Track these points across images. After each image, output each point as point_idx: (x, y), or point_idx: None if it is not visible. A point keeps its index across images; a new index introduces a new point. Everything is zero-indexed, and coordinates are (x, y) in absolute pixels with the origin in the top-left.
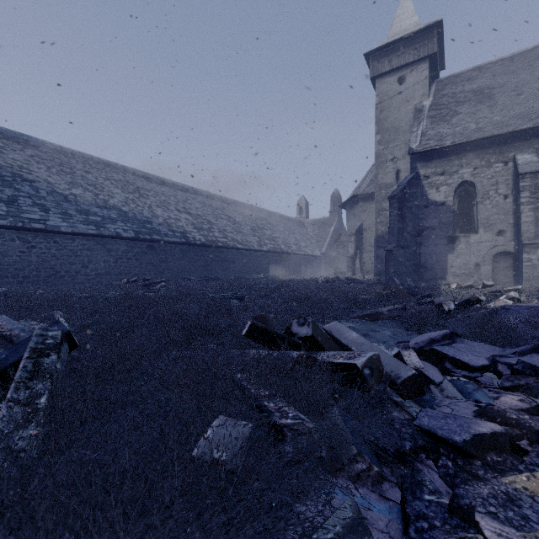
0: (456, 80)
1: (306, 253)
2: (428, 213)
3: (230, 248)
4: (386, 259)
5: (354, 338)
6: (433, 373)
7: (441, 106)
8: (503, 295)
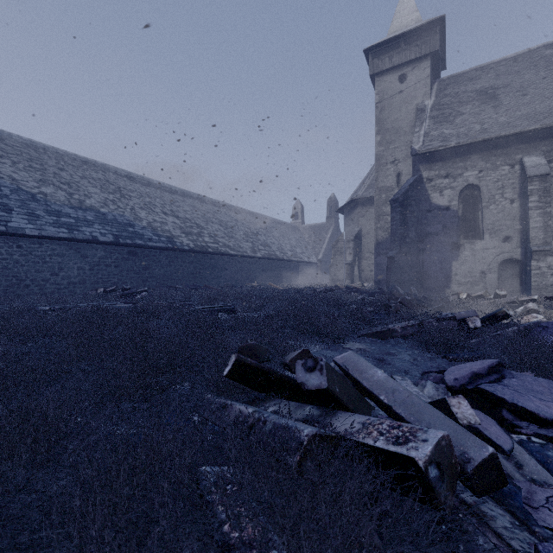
0: (459, 80)
1: (302, 259)
2: (431, 218)
3: (221, 254)
4: (388, 267)
5: (382, 381)
6: (495, 432)
7: (444, 106)
8: (519, 306)
